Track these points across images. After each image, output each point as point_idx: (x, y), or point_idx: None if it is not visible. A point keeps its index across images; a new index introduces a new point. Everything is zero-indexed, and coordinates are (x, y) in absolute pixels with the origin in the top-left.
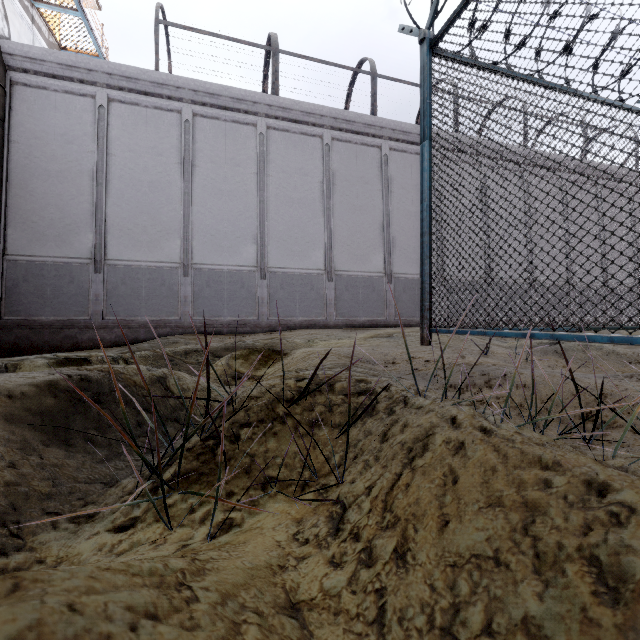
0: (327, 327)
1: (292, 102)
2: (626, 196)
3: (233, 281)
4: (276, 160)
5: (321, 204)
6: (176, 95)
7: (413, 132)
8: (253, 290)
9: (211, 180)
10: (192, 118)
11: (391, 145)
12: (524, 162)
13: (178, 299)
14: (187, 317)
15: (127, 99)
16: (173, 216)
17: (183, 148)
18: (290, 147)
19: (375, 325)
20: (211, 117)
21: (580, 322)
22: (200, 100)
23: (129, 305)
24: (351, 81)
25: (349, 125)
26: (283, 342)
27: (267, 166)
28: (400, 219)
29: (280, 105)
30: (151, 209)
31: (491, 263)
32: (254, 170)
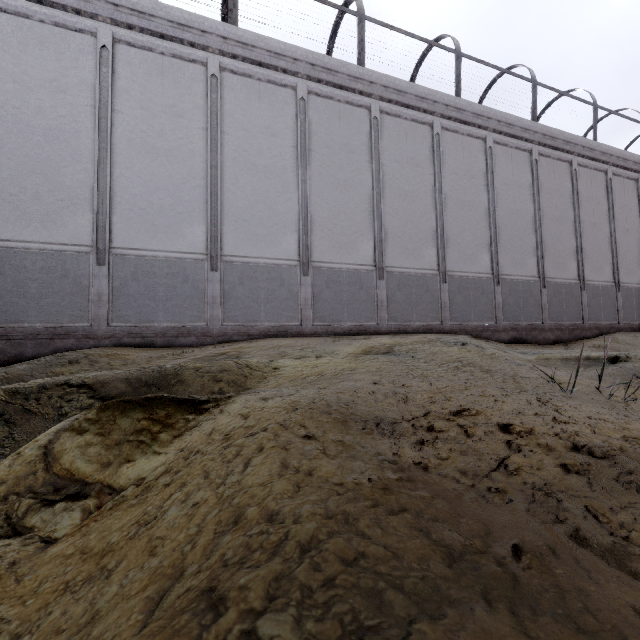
0: (302, 335)
1: (255, 37)
2: (635, 186)
3: (172, 273)
4: (234, 113)
5: (294, 175)
6: (87, 8)
7: (409, 92)
8: (201, 286)
9: (141, 133)
10: (113, 45)
11: (382, 107)
12: (533, 140)
13: (88, 297)
14: (102, 323)
15: (10, 6)
16: (82, 179)
17: (98, 84)
18: (253, 98)
19: (363, 332)
20: (141, 47)
21: (592, 326)
22: (124, 20)
23: (9, 306)
24: (332, 32)
25: (330, 75)
26: (228, 366)
27: (221, 120)
28: (393, 199)
29: (239, 39)
30: (47, 167)
31: (498, 256)
32: (203, 124)
